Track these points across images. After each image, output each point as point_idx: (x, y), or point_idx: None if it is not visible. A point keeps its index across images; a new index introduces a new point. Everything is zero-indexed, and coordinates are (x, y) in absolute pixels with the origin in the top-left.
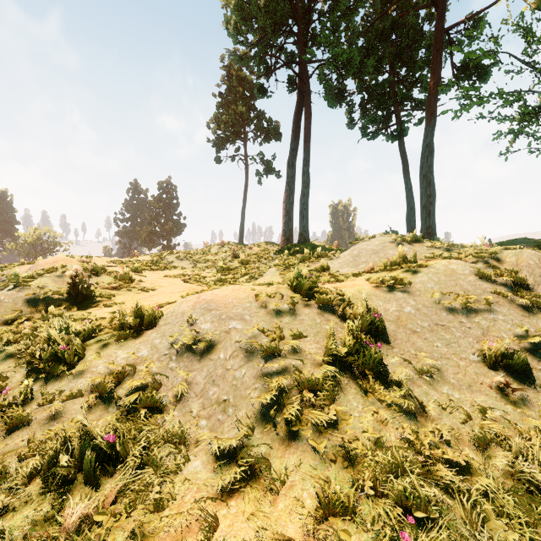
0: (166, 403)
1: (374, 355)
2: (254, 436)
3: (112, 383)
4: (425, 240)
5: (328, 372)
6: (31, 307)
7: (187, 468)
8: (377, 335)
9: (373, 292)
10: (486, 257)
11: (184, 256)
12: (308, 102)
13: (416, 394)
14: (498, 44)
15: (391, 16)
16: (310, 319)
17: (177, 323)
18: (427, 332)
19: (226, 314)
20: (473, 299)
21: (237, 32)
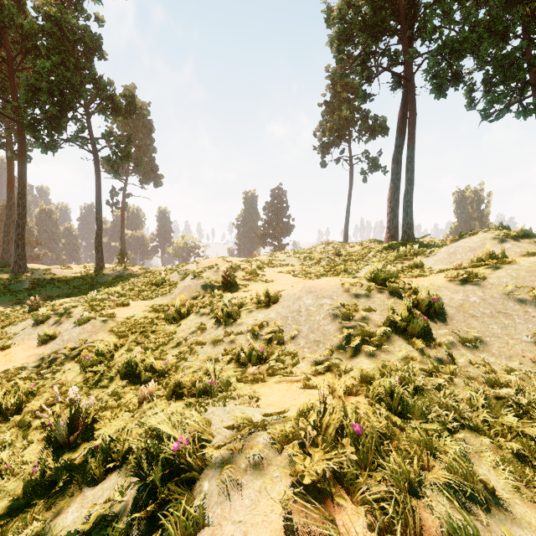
0: (286, 340)
1: (418, 323)
2: (333, 356)
3: (258, 328)
4: None
5: (382, 330)
6: (204, 290)
7: (298, 365)
8: (435, 315)
9: (444, 285)
10: None
11: (293, 255)
12: (412, 99)
13: (452, 353)
14: None
15: None
16: (380, 301)
17: (291, 300)
18: (486, 317)
19: (321, 295)
20: None
21: (339, 53)
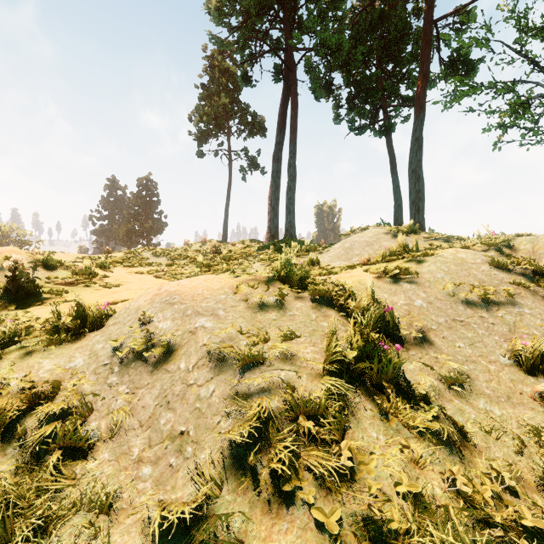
0: (95, 439)
1: (393, 361)
2: (223, 497)
3: (16, 409)
4: (420, 232)
5: (333, 387)
6: None
7: None
8: (387, 333)
9: (375, 284)
10: (499, 244)
11: (161, 253)
12: (294, 91)
13: (448, 412)
14: (490, 32)
15: (380, 6)
16: (303, 315)
17: (129, 321)
18: (444, 330)
19: (193, 309)
20: (492, 291)
21: (218, 12)
